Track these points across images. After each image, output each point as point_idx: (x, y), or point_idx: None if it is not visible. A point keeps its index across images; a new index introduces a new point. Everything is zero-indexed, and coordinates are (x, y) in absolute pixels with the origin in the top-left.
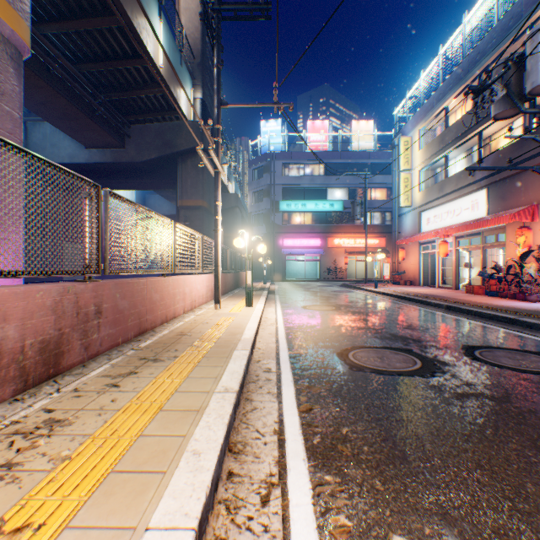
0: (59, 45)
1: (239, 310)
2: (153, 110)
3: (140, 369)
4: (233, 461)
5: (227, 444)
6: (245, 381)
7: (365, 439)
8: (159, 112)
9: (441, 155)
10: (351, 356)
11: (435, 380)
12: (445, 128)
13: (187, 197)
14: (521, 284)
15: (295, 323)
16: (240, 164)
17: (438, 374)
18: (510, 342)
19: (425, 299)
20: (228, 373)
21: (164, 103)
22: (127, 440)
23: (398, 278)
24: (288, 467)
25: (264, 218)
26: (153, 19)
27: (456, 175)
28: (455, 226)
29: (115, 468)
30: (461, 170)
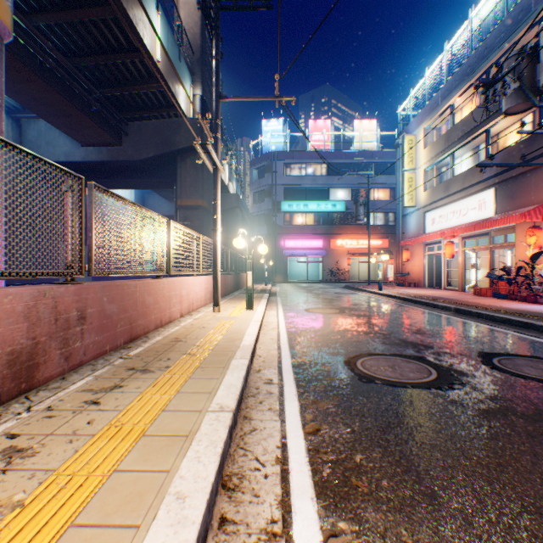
0: (52, 38)
1: (239, 314)
2: (151, 106)
3: (126, 383)
4: (226, 502)
5: (220, 479)
6: (243, 395)
7: (383, 469)
8: (157, 109)
9: (447, 154)
10: (359, 365)
11: (455, 393)
12: (451, 126)
13: (186, 196)
14: (533, 286)
15: (298, 327)
16: (241, 165)
17: (457, 386)
18: (528, 349)
19: (432, 301)
20: (224, 387)
21: (163, 99)
22: (98, 477)
23: (402, 279)
24: (293, 509)
25: (265, 219)
26: (150, 11)
27: (462, 173)
28: (461, 226)
29: (76, 520)
30: (468, 169)
